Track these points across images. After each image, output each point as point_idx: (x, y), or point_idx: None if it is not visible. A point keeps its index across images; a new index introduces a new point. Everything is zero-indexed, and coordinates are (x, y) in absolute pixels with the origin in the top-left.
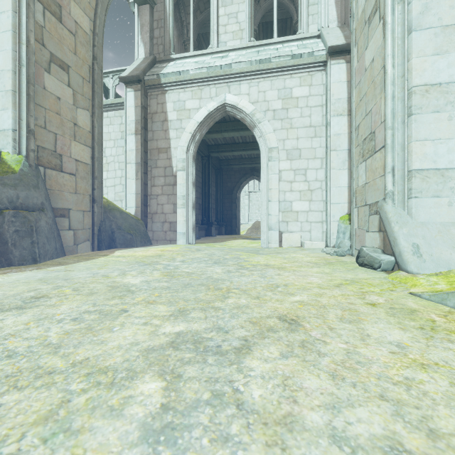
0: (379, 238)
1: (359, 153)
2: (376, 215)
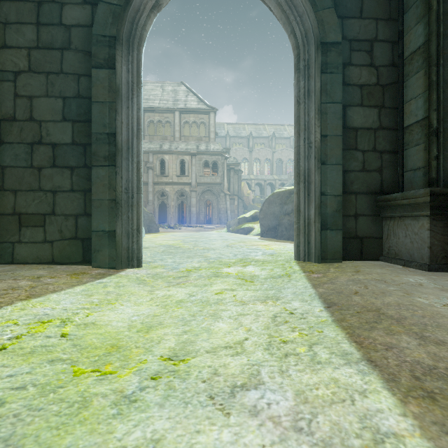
0: None
1: None
2: None
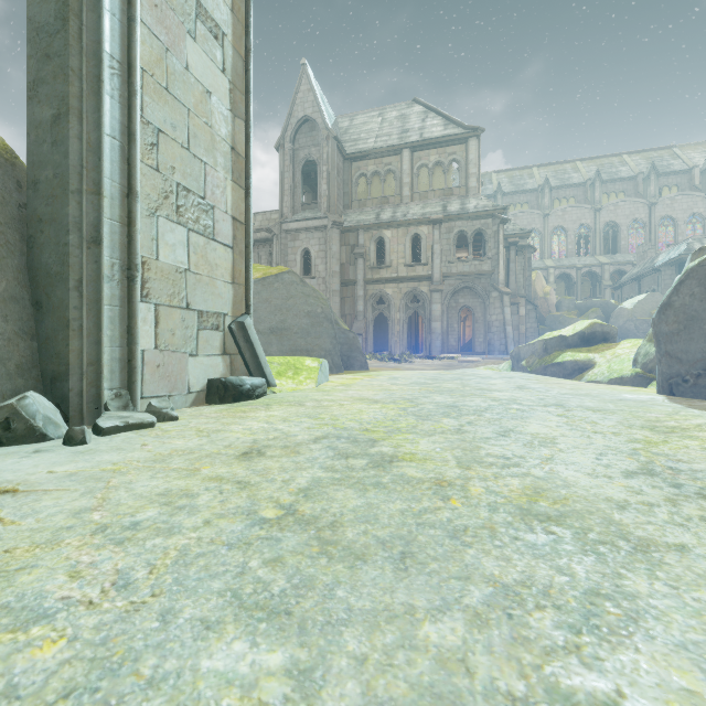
0: (225, 363)
1: (164, 194)
2: (217, 332)
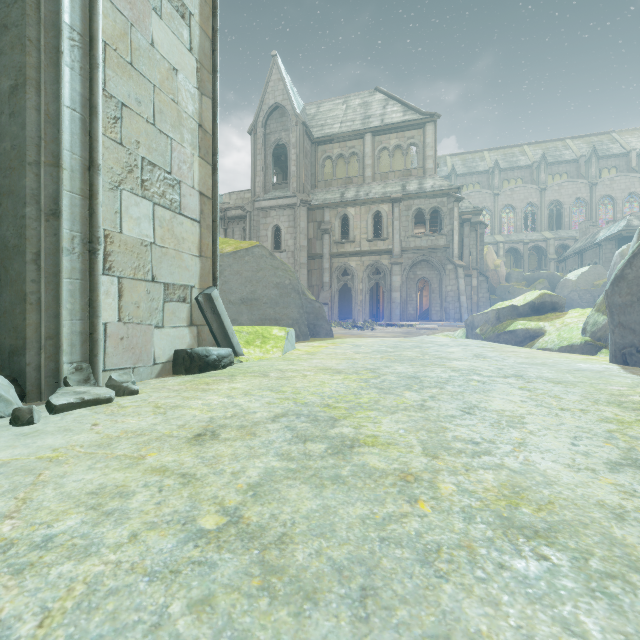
0: (191, 334)
1: (128, 168)
2: (184, 304)
